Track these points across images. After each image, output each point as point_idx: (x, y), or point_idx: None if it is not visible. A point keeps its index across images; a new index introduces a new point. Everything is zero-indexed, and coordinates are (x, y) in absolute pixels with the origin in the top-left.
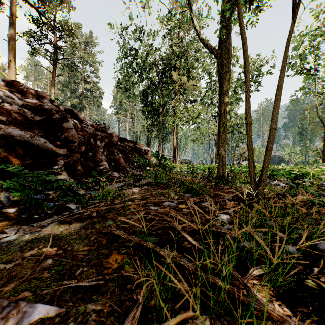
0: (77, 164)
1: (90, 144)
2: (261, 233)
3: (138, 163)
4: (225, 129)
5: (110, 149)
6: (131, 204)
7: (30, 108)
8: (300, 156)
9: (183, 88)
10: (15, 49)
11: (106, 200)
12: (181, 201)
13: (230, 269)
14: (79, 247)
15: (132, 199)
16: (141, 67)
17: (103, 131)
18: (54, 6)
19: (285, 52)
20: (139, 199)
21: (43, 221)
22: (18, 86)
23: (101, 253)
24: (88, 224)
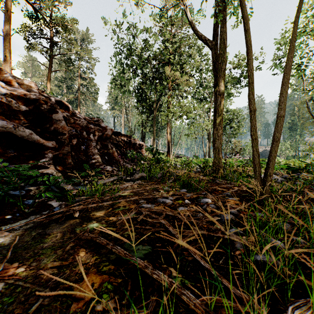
0: (67, 158)
1: (82, 137)
2: (278, 240)
3: (133, 157)
4: (221, 122)
5: (104, 142)
6: (122, 201)
7: (15, 98)
8: (291, 150)
9: (177, 83)
10: (10, 44)
11: (94, 196)
12: (176, 198)
13: (258, 310)
14: (48, 262)
15: (124, 195)
16: (135, 63)
17: (96, 125)
18: (49, 1)
19: (295, 29)
20: (131, 195)
21: (16, 223)
22: (2, 74)
23: (75, 271)
24: (67, 226)
